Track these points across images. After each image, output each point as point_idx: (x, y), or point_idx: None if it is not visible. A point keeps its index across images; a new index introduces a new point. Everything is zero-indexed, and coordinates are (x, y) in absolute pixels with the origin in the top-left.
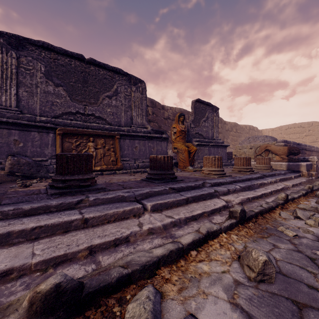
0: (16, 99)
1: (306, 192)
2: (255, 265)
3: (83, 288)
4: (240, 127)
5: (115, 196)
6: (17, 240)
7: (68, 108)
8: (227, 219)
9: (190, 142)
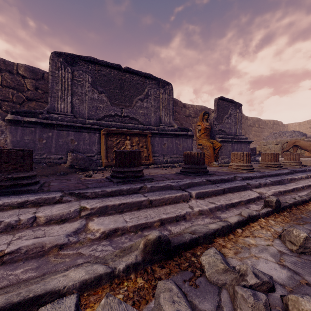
0: (71, 106)
1: None
2: (297, 240)
3: (170, 242)
4: (263, 122)
5: (165, 184)
6: (111, 212)
7: (108, 112)
8: (262, 207)
9: (213, 139)
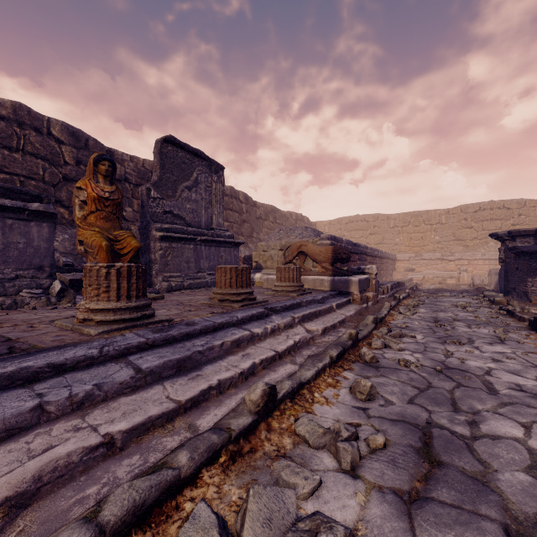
0: None
1: (341, 352)
2: None
3: None
4: (282, 214)
5: None
6: None
7: None
8: None
9: (147, 232)
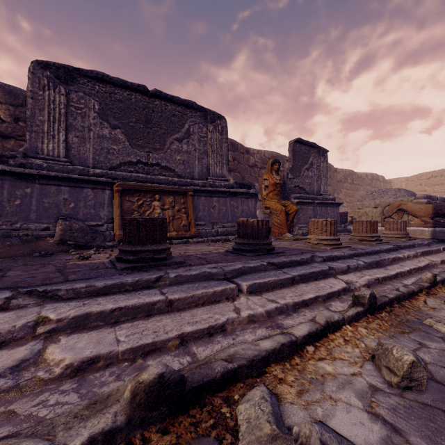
0: (65, 147)
1: None
2: (399, 367)
3: (185, 382)
4: (359, 176)
5: (201, 272)
6: (95, 324)
7: (127, 157)
8: (350, 306)
9: (287, 199)
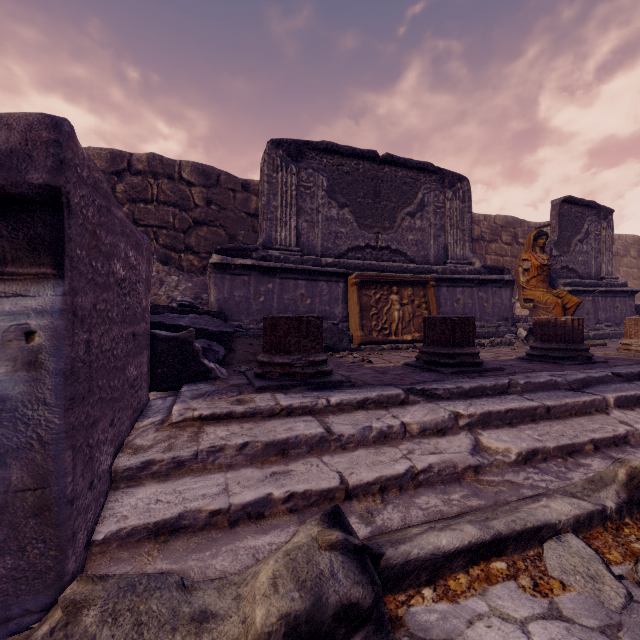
0: (296, 235)
1: None
2: None
3: None
4: None
5: (547, 380)
6: (496, 423)
7: (354, 241)
8: None
9: (551, 287)
